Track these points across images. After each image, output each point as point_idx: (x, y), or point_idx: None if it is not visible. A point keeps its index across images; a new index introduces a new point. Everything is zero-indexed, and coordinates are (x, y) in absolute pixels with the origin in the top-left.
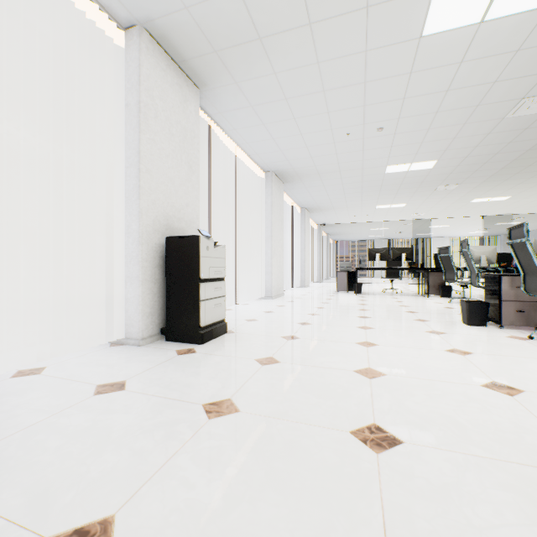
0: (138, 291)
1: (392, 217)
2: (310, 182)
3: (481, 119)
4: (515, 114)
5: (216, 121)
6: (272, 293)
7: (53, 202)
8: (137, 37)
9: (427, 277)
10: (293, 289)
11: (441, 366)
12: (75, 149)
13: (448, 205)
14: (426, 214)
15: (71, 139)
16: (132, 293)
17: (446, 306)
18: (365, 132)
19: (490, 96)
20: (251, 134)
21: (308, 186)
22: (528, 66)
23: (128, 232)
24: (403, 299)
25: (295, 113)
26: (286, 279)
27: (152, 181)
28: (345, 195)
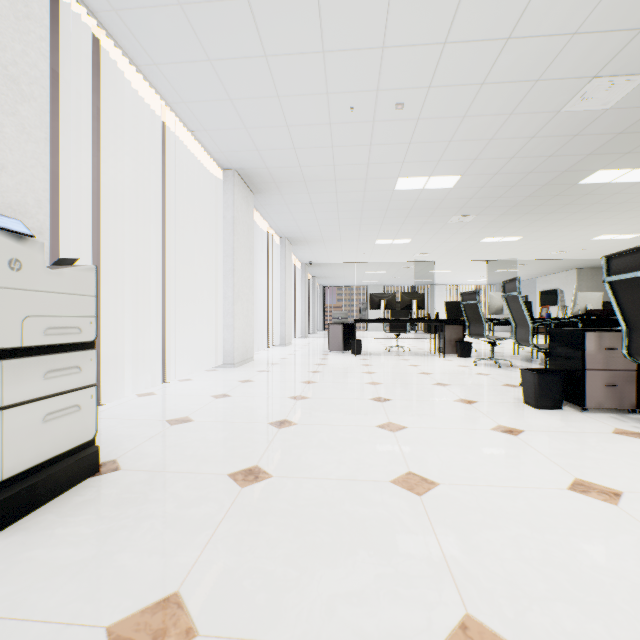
0: None
1: (392, 257)
2: (292, 195)
3: (532, 109)
4: (574, 107)
5: (111, 33)
6: (234, 358)
7: None
8: None
9: (443, 331)
10: (269, 348)
11: (622, 566)
12: None
13: (456, 245)
14: (430, 255)
15: None
16: None
17: (477, 372)
18: (378, 108)
19: (558, 65)
20: (189, 82)
21: (290, 202)
22: (626, 8)
23: None
24: (417, 362)
25: (267, 43)
26: (260, 335)
27: None
28: (339, 220)
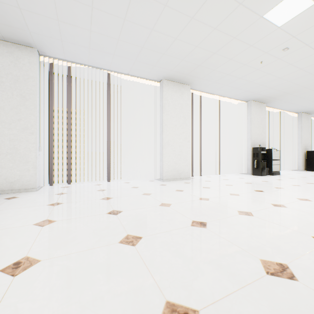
0: (301, 161)
1: None
2: None
3: None
4: None
5: (312, 116)
6: None
7: (278, 145)
8: (300, 114)
9: None
10: None
11: None
12: (282, 135)
13: None
14: None
15: (281, 133)
16: (299, 161)
17: None
18: None
19: None
20: None
21: None
22: None
23: (298, 150)
24: None
25: None
26: None
27: (303, 140)
28: None
